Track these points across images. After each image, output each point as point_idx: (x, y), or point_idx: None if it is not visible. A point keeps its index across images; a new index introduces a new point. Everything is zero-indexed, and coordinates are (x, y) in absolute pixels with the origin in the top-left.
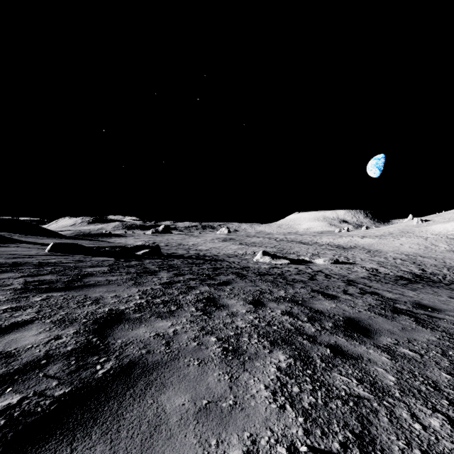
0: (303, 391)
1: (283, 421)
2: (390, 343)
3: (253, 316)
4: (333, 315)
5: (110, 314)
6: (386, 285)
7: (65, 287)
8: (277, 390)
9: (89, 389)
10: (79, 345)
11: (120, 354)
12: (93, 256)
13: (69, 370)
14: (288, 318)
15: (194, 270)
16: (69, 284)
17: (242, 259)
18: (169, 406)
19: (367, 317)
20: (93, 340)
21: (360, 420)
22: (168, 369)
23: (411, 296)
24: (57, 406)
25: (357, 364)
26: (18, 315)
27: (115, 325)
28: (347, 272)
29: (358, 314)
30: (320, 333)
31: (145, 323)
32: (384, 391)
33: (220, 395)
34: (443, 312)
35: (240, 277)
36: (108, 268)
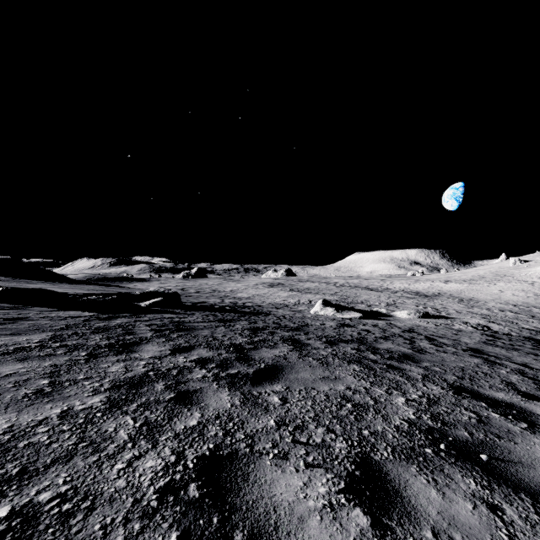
0: None
1: None
2: None
3: None
4: None
5: None
6: None
7: None
8: None
9: None
10: None
11: None
12: (62, 309)
13: None
14: None
15: (217, 335)
16: None
17: (294, 311)
18: None
19: None
20: None
21: None
22: None
23: None
24: None
25: None
26: None
27: None
28: (449, 331)
29: None
30: None
31: None
32: None
33: None
34: None
35: (297, 349)
36: (48, 336)
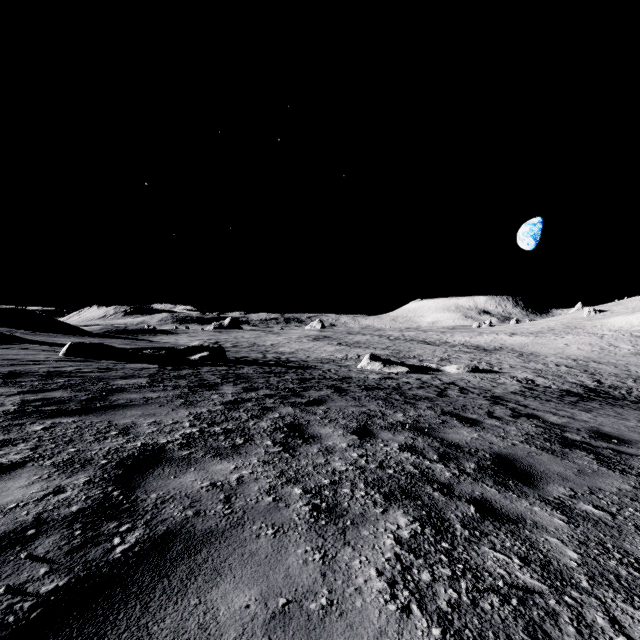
0: (438, 580)
1: (408, 634)
2: (564, 496)
3: (358, 452)
4: (475, 450)
5: (143, 451)
6: (549, 404)
7: (81, 409)
8: (396, 578)
9: (98, 581)
10: (91, 502)
11: (152, 517)
12: (127, 362)
13: (70, 547)
14: (409, 455)
15: (272, 382)
16: (88, 404)
17: (341, 365)
18: (224, 610)
19: (526, 453)
20: (113, 494)
21: (530, 631)
22: (226, 542)
23: (586, 420)
24: (42, 612)
25: (518, 532)
26: (4, 453)
27: (149, 469)
28: (490, 384)
29: (512, 449)
30: (459, 480)
31: (196, 465)
32: (563, 579)
33: (307, 588)
34: (634, 445)
35: (338, 392)
36: (148, 380)
